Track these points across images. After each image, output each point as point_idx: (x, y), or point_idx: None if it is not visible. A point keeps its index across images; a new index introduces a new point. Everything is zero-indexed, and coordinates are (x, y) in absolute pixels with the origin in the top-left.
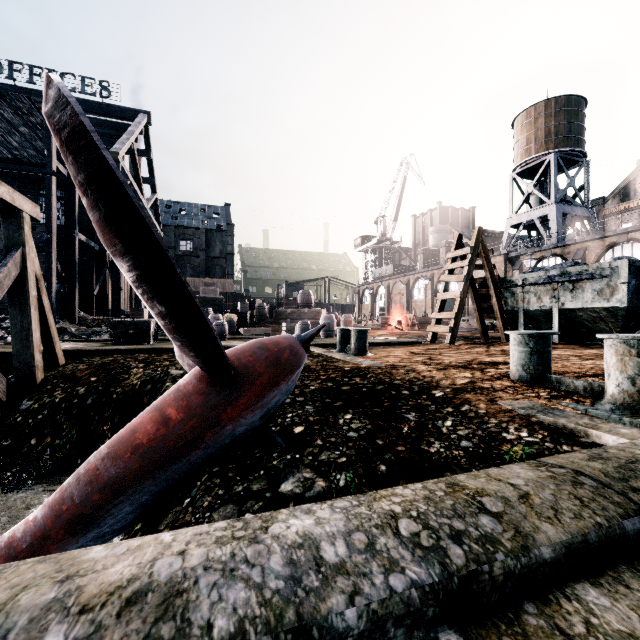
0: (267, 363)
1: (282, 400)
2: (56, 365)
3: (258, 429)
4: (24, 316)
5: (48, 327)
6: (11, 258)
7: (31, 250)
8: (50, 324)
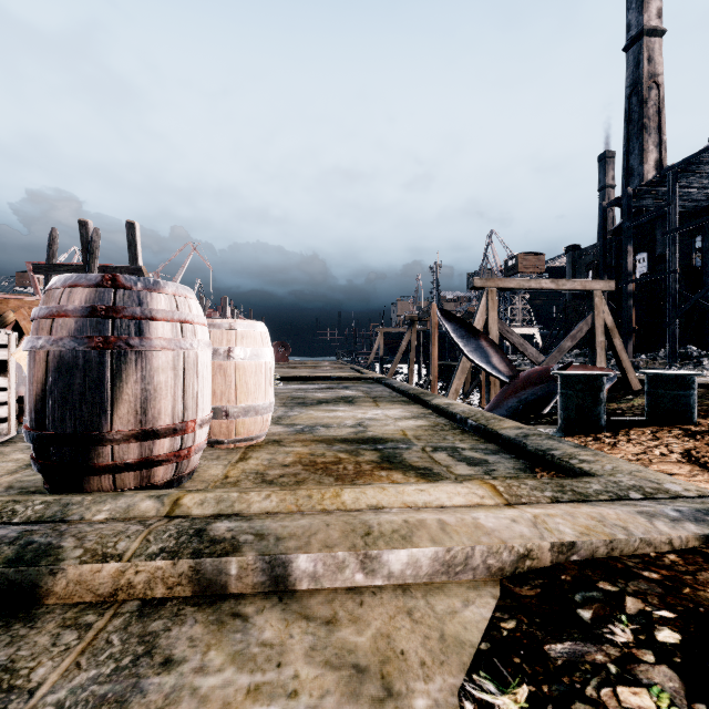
0: (523, 378)
1: (532, 398)
2: (630, 388)
3: (518, 408)
4: (593, 354)
5: (620, 361)
6: (583, 320)
7: (601, 312)
8: (621, 359)
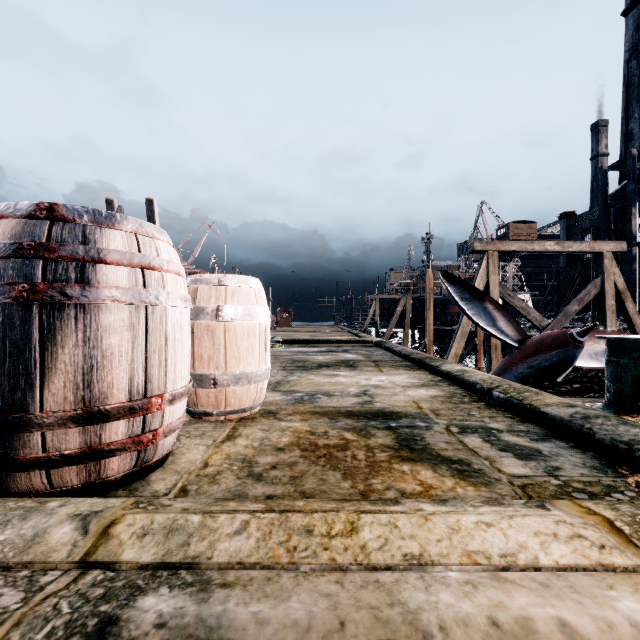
0: (536, 342)
1: (545, 364)
2: None
3: (530, 374)
4: (602, 318)
5: (633, 325)
6: (591, 283)
7: (611, 274)
8: (634, 323)
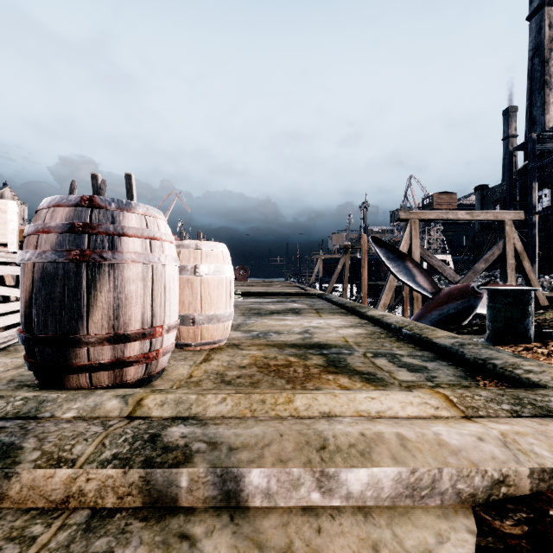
0: (445, 294)
1: (453, 311)
2: (538, 304)
3: (441, 319)
4: (504, 274)
5: (529, 280)
6: (495, 246)
7: (511, 239)
8: (530, 279)
